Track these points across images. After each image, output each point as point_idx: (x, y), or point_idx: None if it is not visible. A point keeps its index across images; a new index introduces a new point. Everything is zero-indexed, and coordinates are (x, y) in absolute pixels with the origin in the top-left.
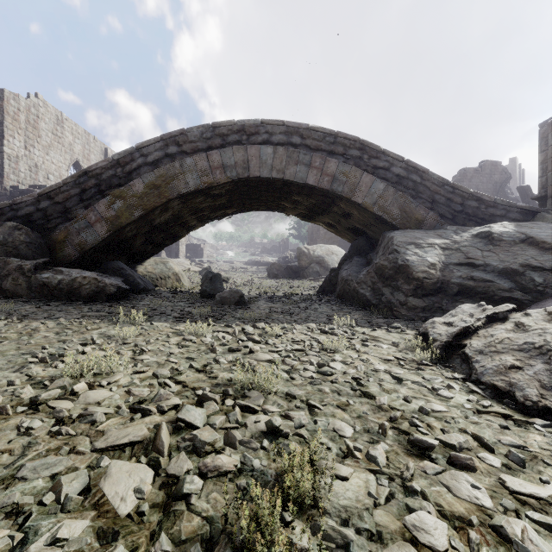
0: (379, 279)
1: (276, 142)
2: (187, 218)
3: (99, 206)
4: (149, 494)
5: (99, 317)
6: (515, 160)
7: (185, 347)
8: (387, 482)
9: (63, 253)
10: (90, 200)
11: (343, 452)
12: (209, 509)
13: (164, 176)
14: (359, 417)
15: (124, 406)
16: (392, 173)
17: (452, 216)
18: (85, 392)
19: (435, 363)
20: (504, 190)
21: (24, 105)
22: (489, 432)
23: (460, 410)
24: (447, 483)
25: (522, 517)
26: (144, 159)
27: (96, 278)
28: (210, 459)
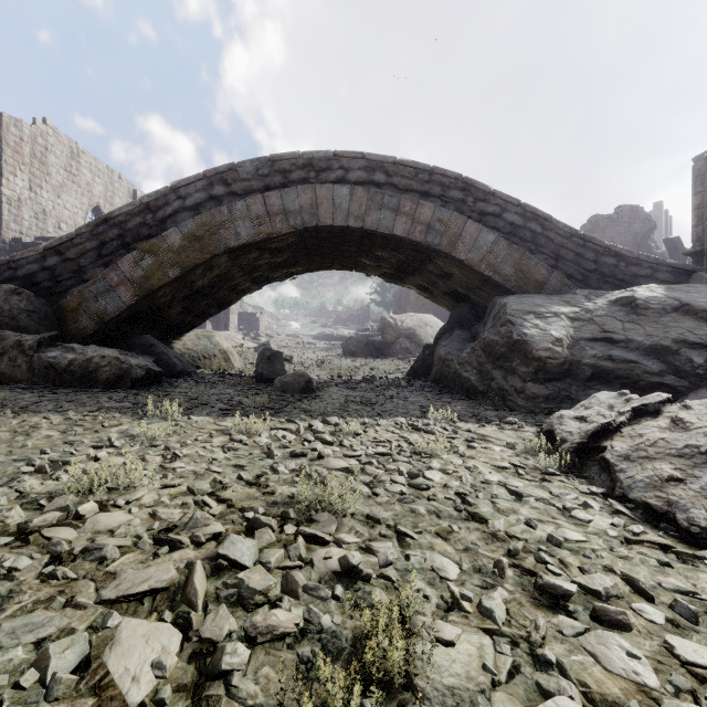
0: (488, 359)
1: (353, 181)
2: (238, 279)
3: (123, 264)
4: (174, 670)
5: (121, 410)
6: (660, 205)
7: (233, 450)
8: (509, 649)
9: (76, 324)
10: (112, 256)
11: (446, 602)
12: (257, 693)
13: (207, 224)
14: (466, 550)
15: (146, 536)
16: (505, 221)
17: (582, 277)
18: (94, 516)
19: (565, 472)
20: (646, 243)
21: (29, 134)
22: (644, 571)
23: (602, 540)
24: (592, 649)
25: (701, 702)
26: (182, 202)
27: (118, 357)
28: (260, 616)
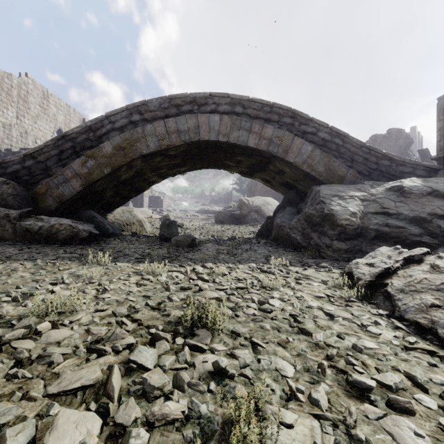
0: (308, 226)
1: (222, 111)
2: (148, 175)
3: (74, 164)
4: None
5: (71, 259)
6: (415, 129)
7: (143, 285)
8: (332, 430)
9: (44, 203)
10: (67, 159)
11: (286, 394)
12: None
13: (128, 139)
14: (298, 355)
15: (82, 346)
16: (319, 137)
17: (368, 173)
18: (48, 332)
19: (361, 300)
20: (407, 152)
21: (16, 83)
22: (419, 370)
23: (389, 347)
24: (389, 430)
25: None
26: (112, 125)
27: (71, 224)
28: (157, 407)
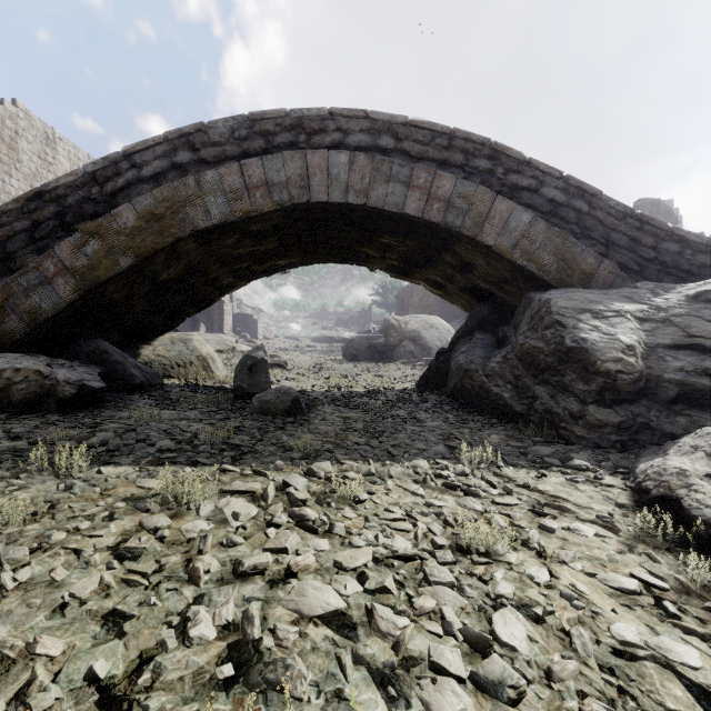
0: (528, 371)
1: (354, 146)
2: (216, 273)
3: (62, 249)
4: None
5: None
6: (671, 204)
7: (131, 557)
8: None
9: (1, 326)
10: (48, 239)
11: None
12: None
13: (169, 200)
14: None
15: None
16: (543, 197)
17: (639, 268)
18: None
19: None
20: None
21: None
22: None
23: None
24: None
25: None
26: (137, 171)
27: (39, 370)
28: None
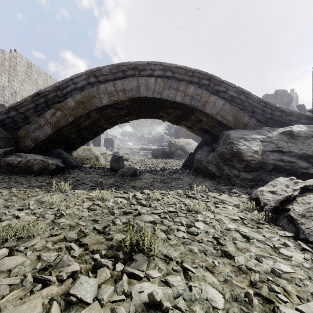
0: (221, 160)
1: (156, 75)
2: (102, 123)
3: (47, 115)
4: None
5: (40, 187)
6: (293, 90)
7: (93, 210)
8: None
9: (24, 144)
10: (41, 111)
11: None
12: None
13: (87, 96)
14: (225, 281)
15: (30, 275)
16: (228, 95)
17: (265, 121)
18: (2, 259)
19: (268, 222)
20: (288, 107)
21: (8, 56)
22: None
23: (302, 270)
24: None
25: None
26: (74, 85)
27: (42, 160)
28: None
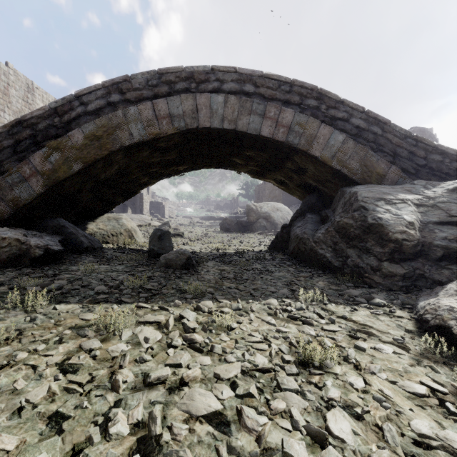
0: (342, 239)
1: (227, 91)
2: (137, 174)
3: (34, 159)
4: None
5: None
6: (431, 131)
7: (72, 371)
8: None
9: None
10: (25, 152)
11: None
12: None
13: (105, 126)
14: None
15: None
16: (352, 125)
17: (415, 171)
18: None
19: None
20: None
21: None
22: None
23: None
24: None
25: None
26: (84, 107)
27: (18, 239)
28: None
